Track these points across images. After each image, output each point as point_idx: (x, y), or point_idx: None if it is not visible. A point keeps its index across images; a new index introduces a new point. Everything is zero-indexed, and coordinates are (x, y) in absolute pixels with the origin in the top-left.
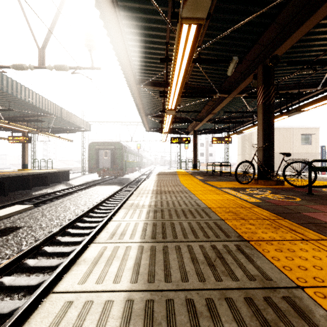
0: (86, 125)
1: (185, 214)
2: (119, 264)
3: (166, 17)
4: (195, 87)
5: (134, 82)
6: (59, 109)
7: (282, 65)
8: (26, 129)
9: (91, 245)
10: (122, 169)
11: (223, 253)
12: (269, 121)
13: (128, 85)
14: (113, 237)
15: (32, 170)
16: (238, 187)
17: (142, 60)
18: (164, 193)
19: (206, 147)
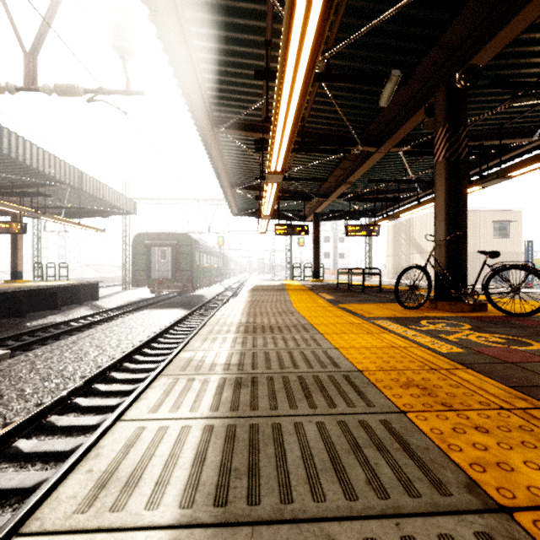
0: (127, 203)
1: (307, 394)
2: None
3: None
4: (319, 134)
5: (208, 121)
6: (76, 173)
7: (477, 92)
8: (16, 208)
9: None
10: (192, 281)
11: None
12: (456, 192)
13: (197, 127)
14: (99, 497)
15: (30, 283)
16: (403, 317)
17: (221, 79)
18: (262, 331)
19: (334, 243)
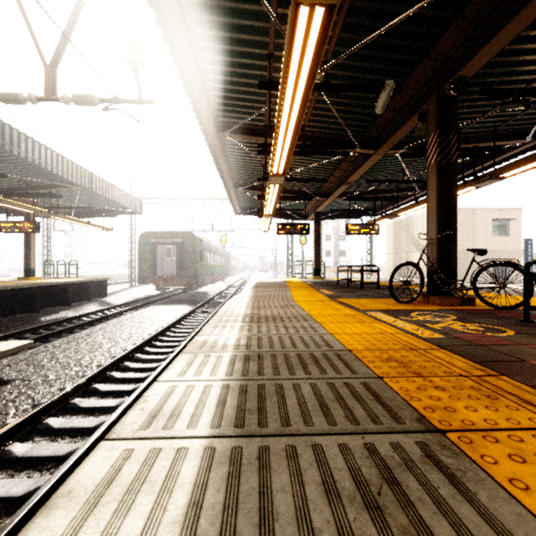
0: (134, 203)
1: (304, 365)
2: (151, 506)
3: (268, 6)
4: (319, 137)
5: (214, 126)
6: (87, 175)
7: (469, 98)
8: (31, 208)
9: (98, 446)
10: (196, 278)
11: (394, 468)
12: (447, 193)
13: (203, 132)
14: (153, 422)
15: (42, 280)
16: (395, 309)
17: (227, 88)
18: (265, 320)
19: (335, 241)
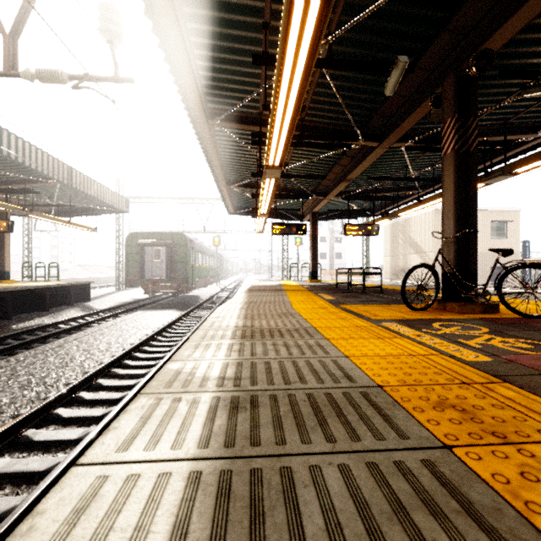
0: (120, 201)
1: (321, 420)
2: None
3: None
4: (319, 127)
5: (203, 112)
6: (65, 169)
7: (484, 83)
8: (1, 205)
9: None
10: (187, 281)
11: None
12: (465, 186)
13: (191, 119)
14: None
15: (18, 283)
16: (412, 319)
17: (217, 67)
18: (261, 336)
19: (331, 243)
